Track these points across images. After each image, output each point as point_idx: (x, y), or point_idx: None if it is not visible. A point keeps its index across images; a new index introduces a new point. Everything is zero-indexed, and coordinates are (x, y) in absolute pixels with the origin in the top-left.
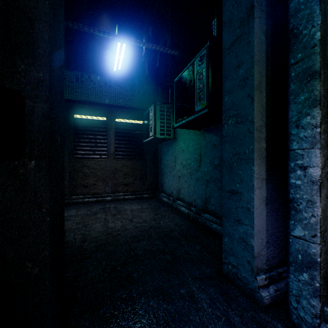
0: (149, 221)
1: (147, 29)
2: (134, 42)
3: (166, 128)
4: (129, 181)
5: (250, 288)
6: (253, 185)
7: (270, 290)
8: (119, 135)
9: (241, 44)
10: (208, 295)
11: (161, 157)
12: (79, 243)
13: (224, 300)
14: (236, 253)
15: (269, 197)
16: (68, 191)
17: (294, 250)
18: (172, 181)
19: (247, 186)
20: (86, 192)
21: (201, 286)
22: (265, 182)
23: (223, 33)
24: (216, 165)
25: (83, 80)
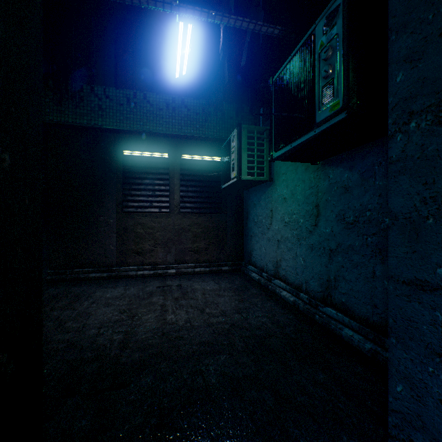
0: (230, 313)
1: (227, 4)
2: (204, 17)
3: (257, 165)
4: (201, 247)
5: None
6: None
7: None
8: (186, 179)
9: None
10: None
11: (248, 210)
12: (115, 351)
13: None
14: (434, 431)
15: None
16: (116, 260)
17: None
18: (267, 248)
19: None
20: (140, 261)
21: None
22: None
23: None
24: (350, 223)
25: (137, 101)
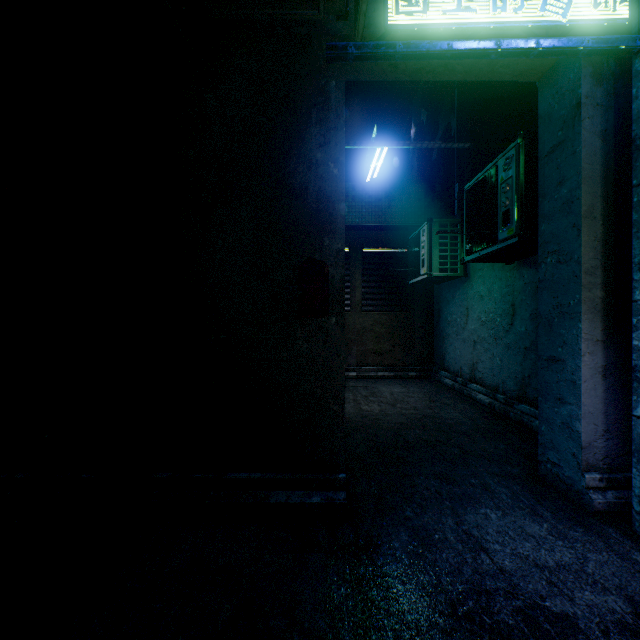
0: (421, 408)
1: (419, 112)
2: (400, 146)
3: (450, 260)
4: (385, 349)
5: (575, 490)
6: (580, 349)
7: (608, 495)
8: (368, 274)
9: (563, 153)
10: (510, 490)
11: (439, 307)
12: None
13: (533, 497)
14: (557, 446)
15: (611, 367)
16: None
17: (637, 435)
18: (462, 350)
19: (571, 351)
20: None
21: (501, 482)
22: (602, 345)
23: (539, 132)
24: None
25: None
